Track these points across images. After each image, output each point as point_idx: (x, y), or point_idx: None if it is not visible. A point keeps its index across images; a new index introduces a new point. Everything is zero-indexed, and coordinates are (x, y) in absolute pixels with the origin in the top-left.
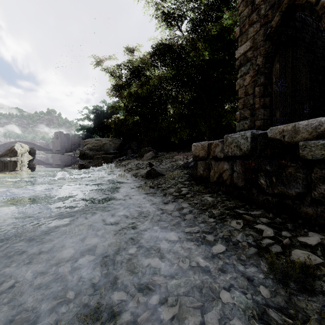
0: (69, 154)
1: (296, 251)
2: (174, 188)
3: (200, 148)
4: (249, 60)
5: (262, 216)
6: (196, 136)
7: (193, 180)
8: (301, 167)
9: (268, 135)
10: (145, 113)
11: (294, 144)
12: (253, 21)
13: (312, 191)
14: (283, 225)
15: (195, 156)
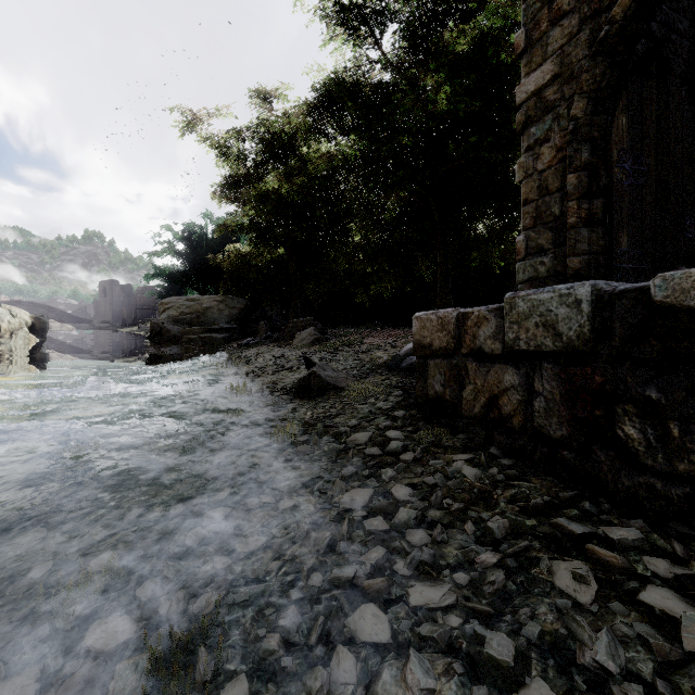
0: (131, 330)
1: None
2: (368, 429)
3: (436, 326)
4: (551, 107)
5: (648, 548)
6: (411, 292)
7: (414, 406)
8: None
9: (654, 296)
10: (300, 240)
11: None
12: (562, 11)
13: None
14: None
15: (422, 346)
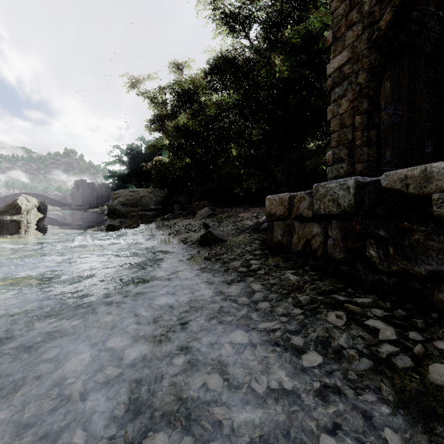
0: (94, 210)
1: (436, 366)
2: (240, 260)
3: (278, 203)
4: (346, 77)
5: (375, 306)
6: (269, 186)
7: (266, 249)
8: (435, 232)
9: (382, 184)
10: (199, 154)
11: (424, 197)
12: (352, 22)
13: None
14: (408, 320)
15: (270, 215)
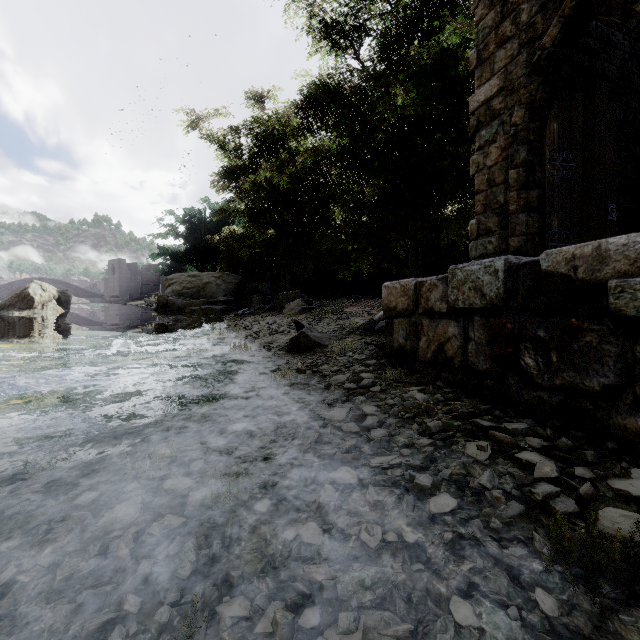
0: (138, 303)
1: (608, 510)
2: (346, 373)
3: (399, 293)
4: (497, 115)
5: (531, 434)
6: (388, 268)
7: (384, 357)
8: (612, 332)
9: (541, 266)
10: (288, 223)
11: (598, 285)
12: (505, 37)
13: (637, 383)
14: (574, 452)
15: (389, 309)
